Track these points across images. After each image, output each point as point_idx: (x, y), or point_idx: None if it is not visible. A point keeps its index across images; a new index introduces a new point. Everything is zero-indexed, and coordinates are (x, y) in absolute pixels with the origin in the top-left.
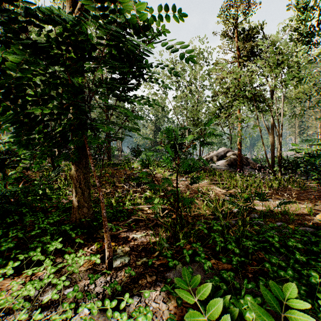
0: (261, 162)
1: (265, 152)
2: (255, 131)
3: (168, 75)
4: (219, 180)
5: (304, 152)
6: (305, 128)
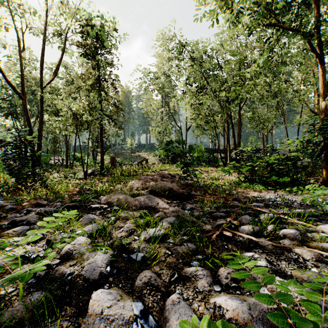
0: None
1: None
2: None
3: None
4: None
5: None
6: None
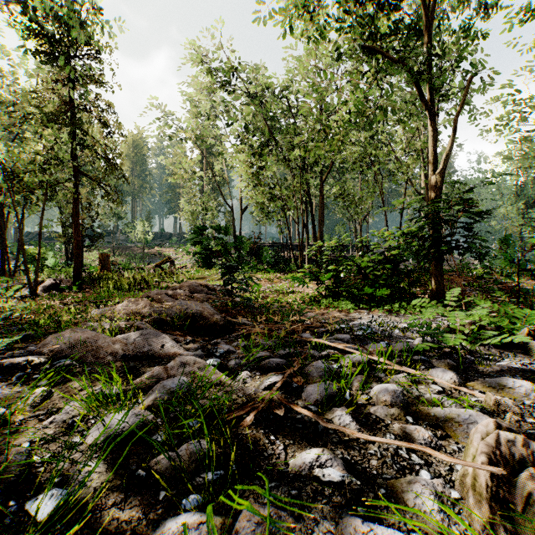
0: None
1: None
2: None
3: None
4: None
5: None
6: None
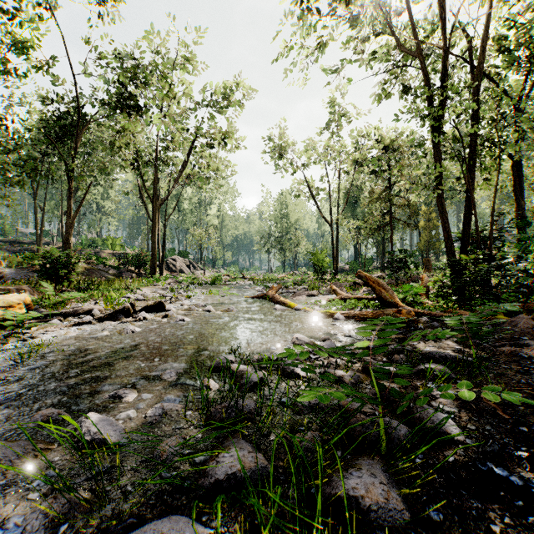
0: None
1: None
2: None
3: None
4: None
5: None
6: None
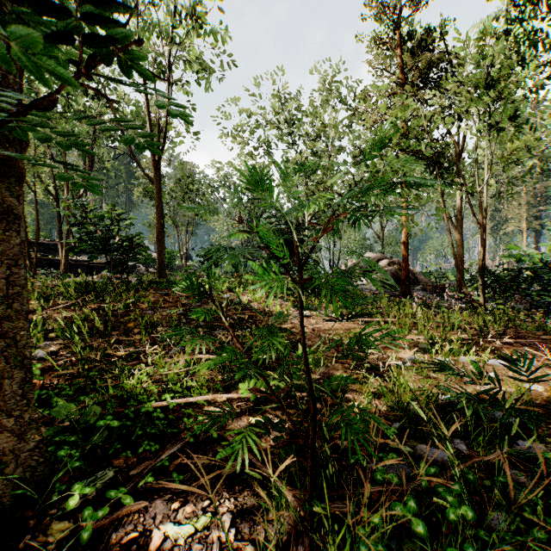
0: (436, 278)
1: (456, 260)
2: (439, 220)
3: (273, 121)
4: (379, 316)
5: (533, 260)
6: (502, 222)
